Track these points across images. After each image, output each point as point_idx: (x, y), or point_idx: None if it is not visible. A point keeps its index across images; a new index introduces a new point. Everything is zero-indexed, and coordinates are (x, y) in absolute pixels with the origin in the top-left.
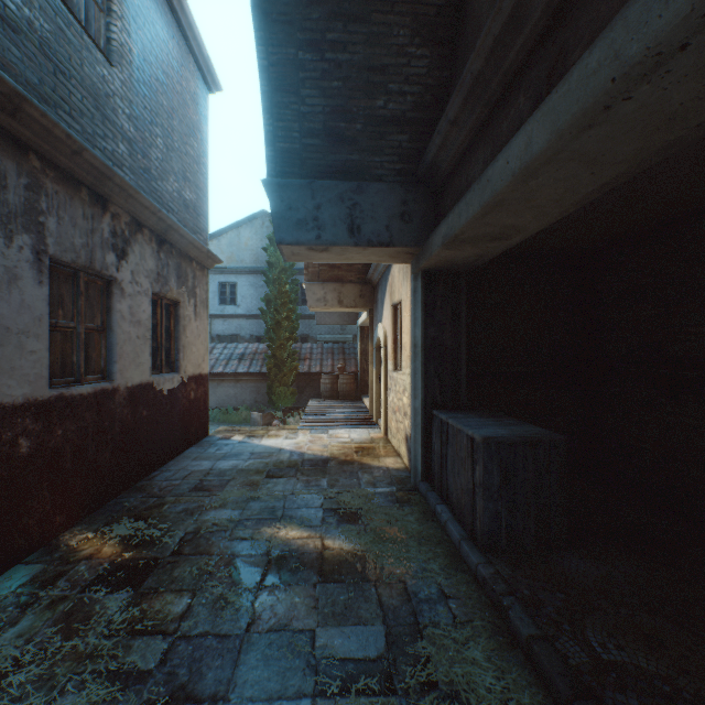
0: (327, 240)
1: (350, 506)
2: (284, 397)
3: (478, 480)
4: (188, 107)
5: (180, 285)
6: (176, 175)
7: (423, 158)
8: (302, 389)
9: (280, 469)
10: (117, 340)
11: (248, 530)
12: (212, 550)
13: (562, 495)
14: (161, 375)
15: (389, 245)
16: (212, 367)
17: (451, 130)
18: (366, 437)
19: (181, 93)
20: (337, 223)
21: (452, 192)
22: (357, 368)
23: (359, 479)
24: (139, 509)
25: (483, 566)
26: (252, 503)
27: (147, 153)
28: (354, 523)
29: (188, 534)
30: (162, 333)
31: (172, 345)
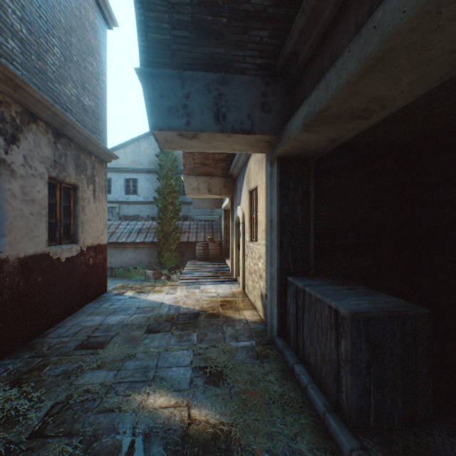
0: (196, 126)
1: (216, 363)
2: (170, 259)
3: (344, 354)
4: (87, 31)
5: (78, 173)
6: (75, 83)
7: (283, 48)
8: (183, 253)
9: (158, 324)
10: (5, 216)
11: (118, 397)
12: (74, 428)
13: (427, 368)
14: (59, 246)
15: (250, 132)
16: (117, 238)
17: (316, 6)
18: (228, 292)
19: (79, 17)
20: (205, 111)
21: (311, 77)
22: (221, 238)
23: (224, 333)
24: (20, 372)
25: (358, 455)
26: (128, 363)
27: (42, 56)
28: (219, 385)
29: (57, 405)
30: (61, 211)
31: (72, 221)
